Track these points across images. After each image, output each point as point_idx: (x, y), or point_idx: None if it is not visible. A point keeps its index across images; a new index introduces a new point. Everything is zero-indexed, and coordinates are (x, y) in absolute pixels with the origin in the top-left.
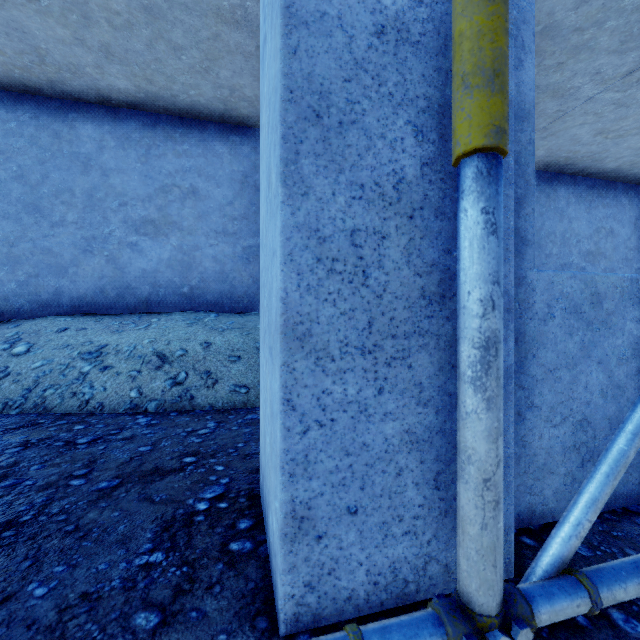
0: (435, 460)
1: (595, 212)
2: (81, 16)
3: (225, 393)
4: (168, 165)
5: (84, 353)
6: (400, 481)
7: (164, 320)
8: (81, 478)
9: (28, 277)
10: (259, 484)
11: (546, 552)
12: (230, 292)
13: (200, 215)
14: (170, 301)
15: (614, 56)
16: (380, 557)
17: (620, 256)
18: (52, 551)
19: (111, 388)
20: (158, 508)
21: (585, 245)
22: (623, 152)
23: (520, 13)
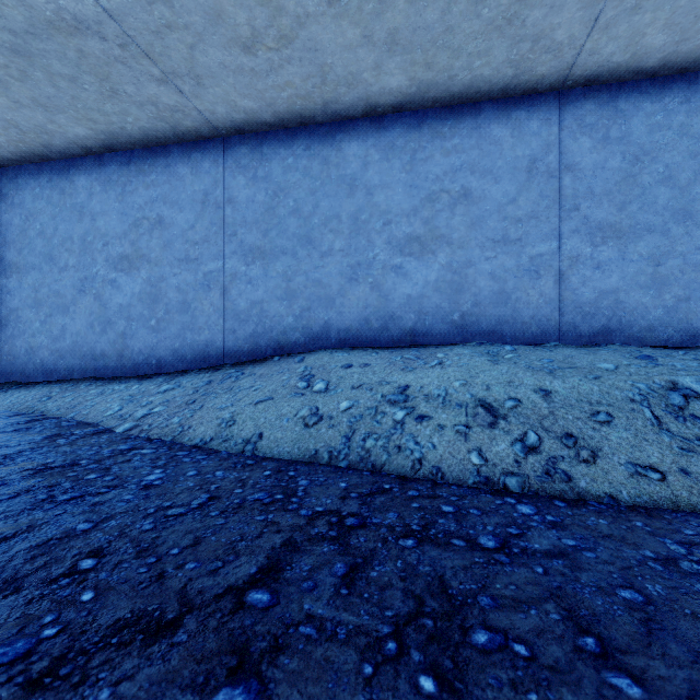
0: None
1: None
2: (377, 2)
3: (623, 476)
4: (435, 168)
5: (388, 396)
6: None
7: (454, 355)
8: (612, 668)
9: (302, 310)
10: None
11: None
12: (512, 317)
13: (473, 222)
14: (437, 331)
15: None
16: None
17: None
18: None
19: (441, 447)
20: None
21: None
22: None
23: None
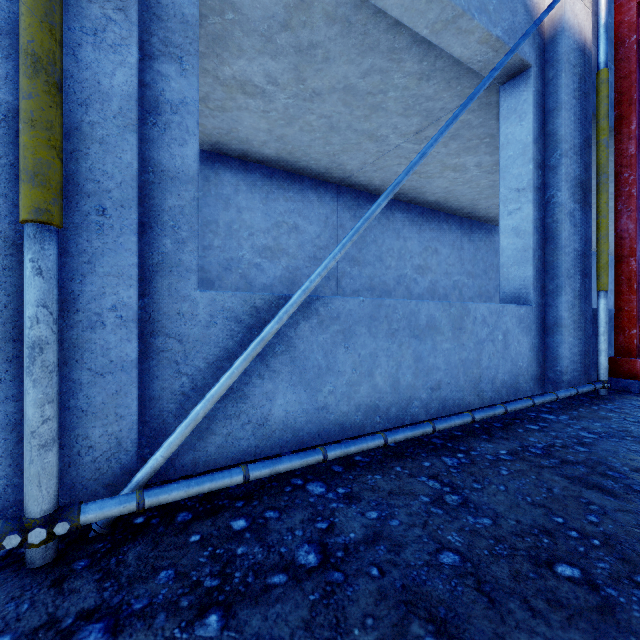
0: (60, 428)
1: (424, 234)
2: None
3: None
4: None
5: None
6: (23, 445)
7: None
8: None
9: None
10: None
11: (131, 480)
12: None
13: None
14: None
15: (403, 118)
16: (2, 501)
17: (442, 270)
18: None
19: None
20: None
21: (416, 260)
22: (436, 189)
23: (185, 106)
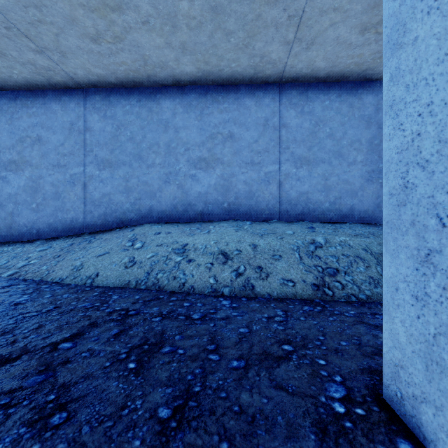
0: None
1: None
2: (171, 26)
3: (277, 285)
4: (214, 119)
5: (175, 249)
6: None
7: (218, 227)
8: (214, 353)
9: (135, 200)
10: (377, 390)
11: None
12: (255, 206)
13: (235, 152)
14: (215, 213)
15: None
16: None
17: None
18: (236, 434)
19: (196, 275)
20: (297, 401)
21: None
22: None
23: None
